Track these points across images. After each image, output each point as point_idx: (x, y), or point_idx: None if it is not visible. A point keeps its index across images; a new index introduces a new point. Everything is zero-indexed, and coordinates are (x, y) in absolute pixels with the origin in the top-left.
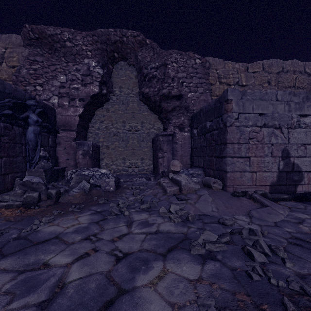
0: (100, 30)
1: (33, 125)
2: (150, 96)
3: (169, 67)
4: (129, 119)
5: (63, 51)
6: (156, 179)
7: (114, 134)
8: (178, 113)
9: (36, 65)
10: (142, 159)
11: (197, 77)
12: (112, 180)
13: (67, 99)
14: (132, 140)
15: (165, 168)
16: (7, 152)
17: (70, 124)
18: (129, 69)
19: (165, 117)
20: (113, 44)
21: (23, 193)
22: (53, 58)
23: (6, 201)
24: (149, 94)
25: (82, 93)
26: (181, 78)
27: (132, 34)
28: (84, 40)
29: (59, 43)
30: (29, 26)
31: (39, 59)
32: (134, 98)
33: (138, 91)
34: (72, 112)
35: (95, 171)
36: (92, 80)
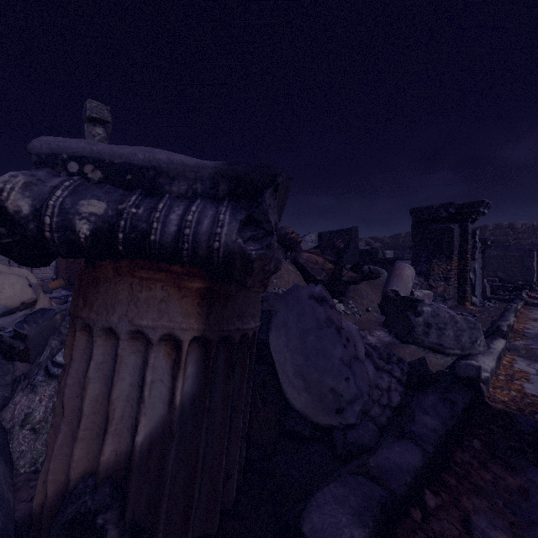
0: None
1: None
2: None
3: None
4: None
5: None
6: None
7: None
8: None
9: None
10: None
11: None
12: None
13: None
14: None
15: None
16: None
17: None
18: None
19: None
20: None
21: None
22: None
23: None
24: None
25: None
26: None
27: None
28: None
29: None
30: None
31: None
32: None
33: None
34: None
35: None
36: None
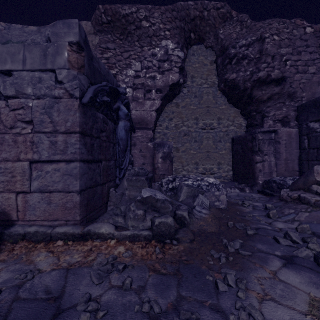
0: (180, 3)
1: (123, 119)
2: (238, 83)
3: (268, 42)
4: (202, 115)
5: (137, 33)
6: (254, 190)
7: (185, 134)
8: (276, 103)
9: (108, 53)
10: (218, 164)
11: (307, 51)
12: (223, 192)
13: (142, 91)
14: (206, 141)
15: (266, 176)
16: (104, 154)
17: (146, 121)
18: (202, 54)
19: (255, 109)
20: (192, 22)
21: (143, 215)
22: (124, 44)
23: (121, 226)
24: (237, 80)
25: (159, 82)
26: (285, 55)
27: (215, 5)
28: (163, 16)
29: (133, 25)
30: (102, 7)
31: (111, 46)
32: (209, 89)
33: (213, 80)
34: (148, 107)
35: (200, 180)
36: (170, 66)
